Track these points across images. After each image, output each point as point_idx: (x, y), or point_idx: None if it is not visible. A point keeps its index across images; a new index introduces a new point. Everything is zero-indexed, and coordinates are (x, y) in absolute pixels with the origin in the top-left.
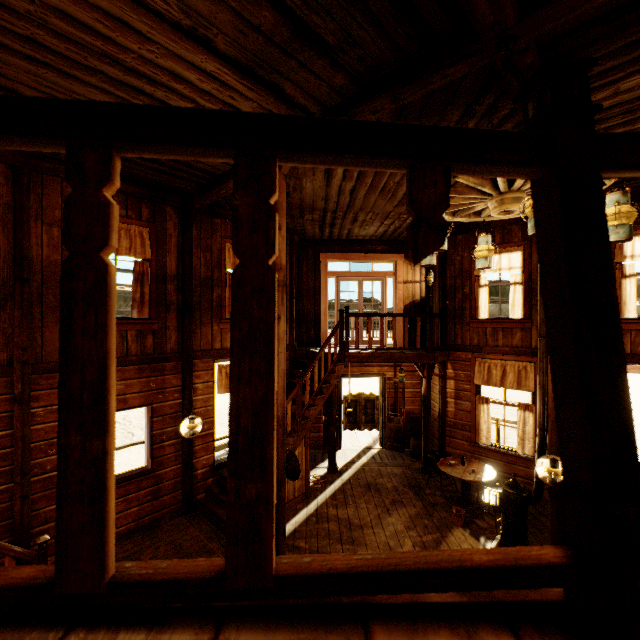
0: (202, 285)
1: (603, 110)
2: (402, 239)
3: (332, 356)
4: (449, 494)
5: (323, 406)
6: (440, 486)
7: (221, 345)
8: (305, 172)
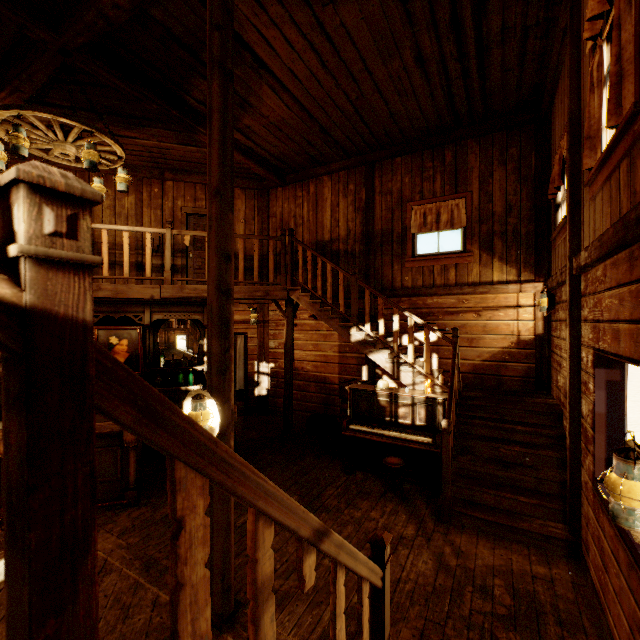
0: None
1: None
2: None
3: None
4: None
5: None
6: None
7: None
8: None
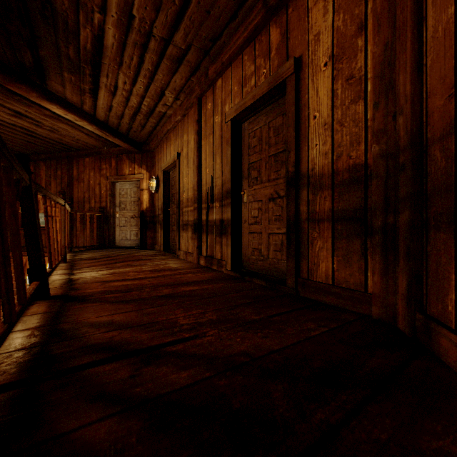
0: None
1: None
2: None
3: None
4: None
5: None
6: None
7: None
8: None
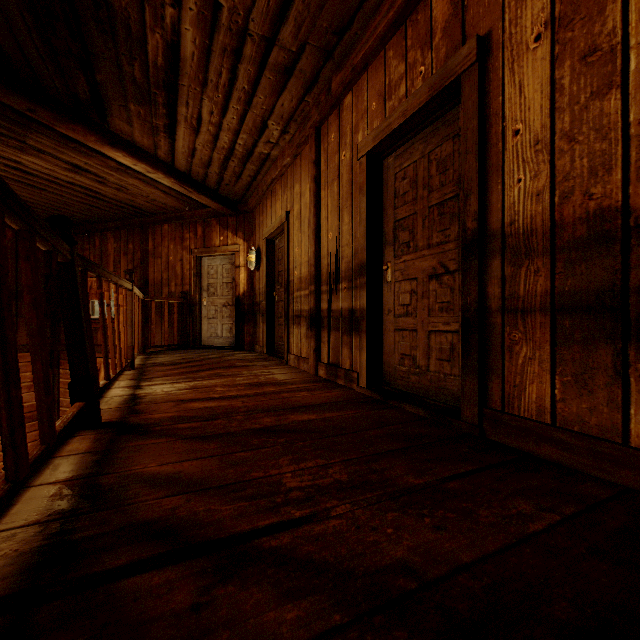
0: None
1: None
2: None
3: None
4: None
5: None
6: None
7: None
8: None
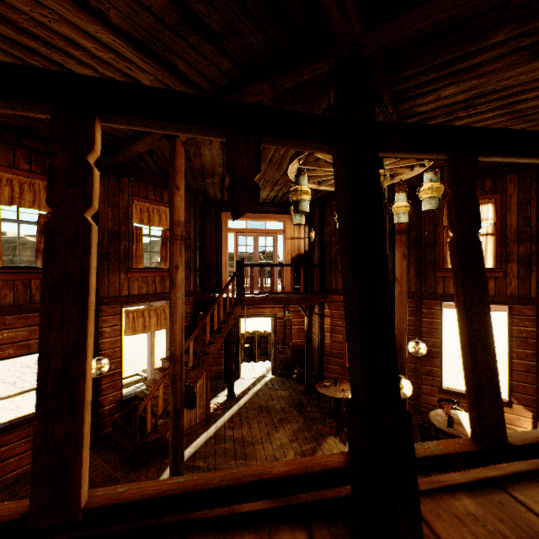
0: (109, 237)
1: (430, 110)
2: (290, 203)
3: (230, 300)
4: (325, 410)
5: (224, 343)
6: (318, 404)
7: (128, 292)
8: (203, 141)
